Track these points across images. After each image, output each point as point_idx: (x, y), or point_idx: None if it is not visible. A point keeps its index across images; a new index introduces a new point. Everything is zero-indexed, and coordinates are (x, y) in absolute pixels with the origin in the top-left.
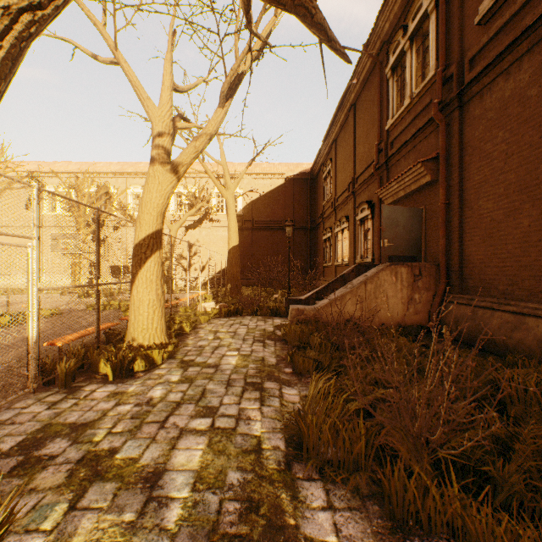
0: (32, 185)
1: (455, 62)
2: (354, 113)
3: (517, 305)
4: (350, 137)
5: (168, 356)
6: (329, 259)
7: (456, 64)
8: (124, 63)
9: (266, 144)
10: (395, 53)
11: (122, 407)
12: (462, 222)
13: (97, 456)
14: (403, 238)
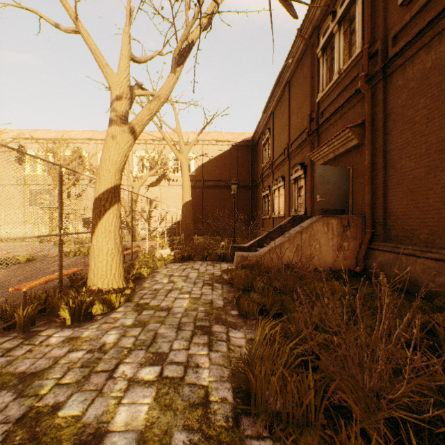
0: None
1: (379, 39)
2: (289, 89)
3: (438, 252)
4: (285, 109)
5: (125, 300)
6: (268, 212)
7: (381, 41)
8: (84, 32)
9: (214, 115)
10: (325, 36)
11: (74, 354)
12: (386, 179)
13: (39, 413)
14: (333, 194)
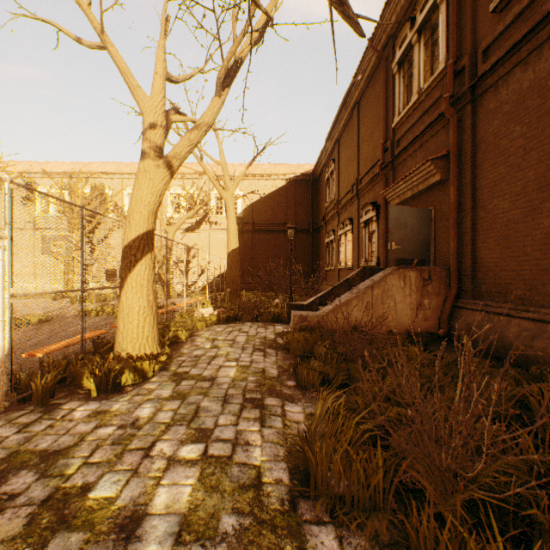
0: (3, 178)
1: (467, 53)
2: (358, 112)
3: (537, 311)
4: (353, 137)
5: (160, 368)
6: (332, 263)
7: (469, 56)
8: (111, 48)
9: (267, 143)
10: (402, 47)
11: (103, 430)
12: (475, 223)
13: (66, 494)
14: (411, 240)
